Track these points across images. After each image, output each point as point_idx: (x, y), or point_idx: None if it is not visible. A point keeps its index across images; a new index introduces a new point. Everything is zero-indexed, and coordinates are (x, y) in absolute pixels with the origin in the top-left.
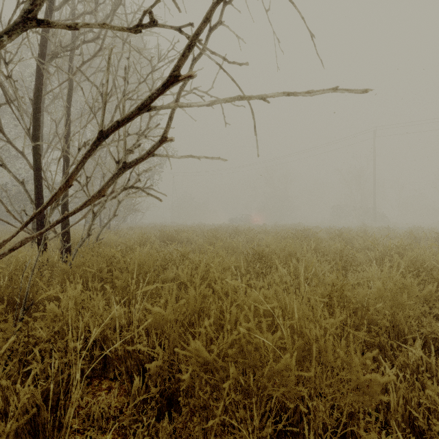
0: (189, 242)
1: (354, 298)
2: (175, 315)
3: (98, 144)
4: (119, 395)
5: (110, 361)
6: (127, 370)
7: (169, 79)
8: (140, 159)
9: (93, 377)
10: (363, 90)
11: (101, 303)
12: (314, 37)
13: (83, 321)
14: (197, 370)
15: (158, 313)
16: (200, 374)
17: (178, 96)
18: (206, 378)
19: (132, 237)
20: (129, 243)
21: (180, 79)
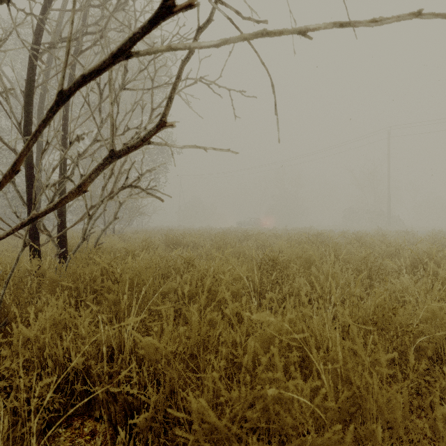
0: (196, 247)
1: (409, 325)
2: (173, 347)
3: (56, 110)
4: (103, 444)
5: (95, 396)
6: (111, 418)
7: (158, 12)
8: (132, 147)
9: (75, 416)
10: None
11: (86, 323)
12: None
13: (62, 347)
14: (200, 439)
15: (151, 345)
16: None
17: (180, 72)
18: None
19: (135, 241)
20: (130, 248)
21: (174, 11)
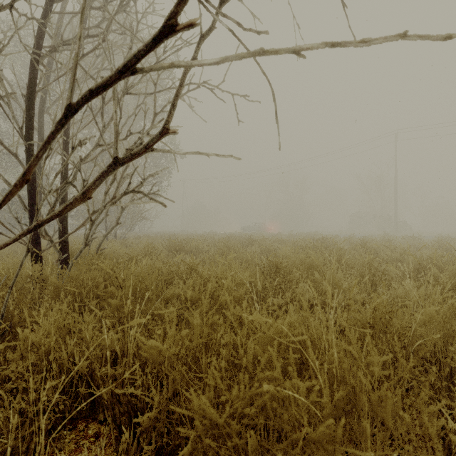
0: (199, 252)
1: (405, 328)
2: (176, 349)
3: (64, 122)
4: (107, 445)
5: (99, 399)
6: (115, 418)
7: (161, 31)
8: (135, 154)
9: (79, 419)
10: (446, 36)
11: (90, 328)
12: (346, 7)
13: (66, 351)
14: (201, 435)
15: (154, 348)
16: (206, 441)
17: (183, 79)
18: (214, 447)
19: (137, 247)
20: (133, 253)
21: (177, 30)
